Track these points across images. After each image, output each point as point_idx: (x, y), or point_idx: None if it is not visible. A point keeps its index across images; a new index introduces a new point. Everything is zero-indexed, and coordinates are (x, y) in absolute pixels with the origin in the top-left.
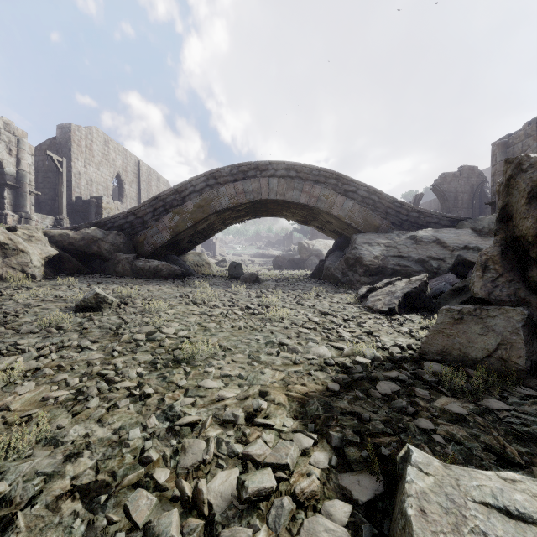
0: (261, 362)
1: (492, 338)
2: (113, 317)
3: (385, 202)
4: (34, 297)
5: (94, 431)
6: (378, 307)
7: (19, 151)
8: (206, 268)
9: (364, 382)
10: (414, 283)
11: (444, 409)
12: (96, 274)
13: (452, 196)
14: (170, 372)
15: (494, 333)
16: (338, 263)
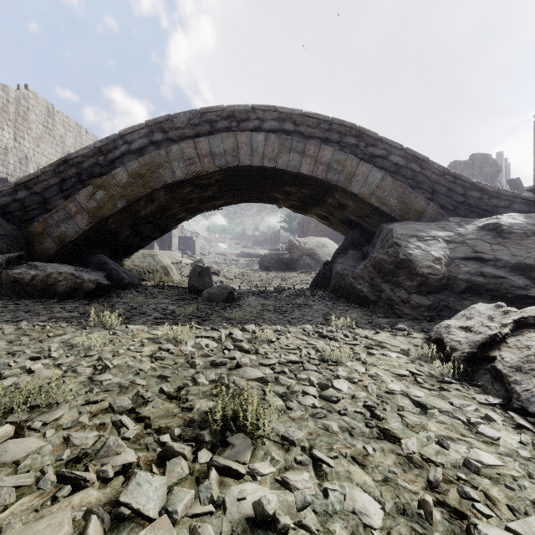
0: None
1: None
2: None
3: (431, 174)
4: None
5: None
6: None
7: None
8: (163, 274)
9: None
10: None
11: None
12: None
13: None
14: None
15: None
16: (361, 268)
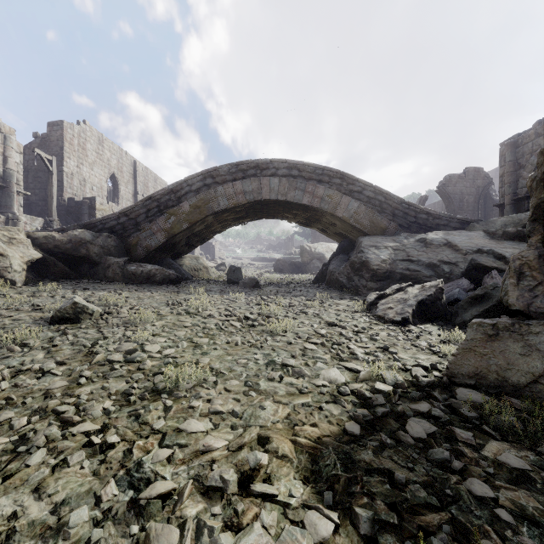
0: (260, 391)
1: (536, 359)
2: (92, 330)
3: (392, 203)
4: (9, 306)
5: (25, 508)
6: (390, 316)
7: (6, 149)
8: (204, 273)
9: (389, 419)
10: (428, 289)
11: (497, 460)
12: (84, 279)
13: (457, 198)
14: (146, 407)
15: (539, 353)
16: (343, 267)
